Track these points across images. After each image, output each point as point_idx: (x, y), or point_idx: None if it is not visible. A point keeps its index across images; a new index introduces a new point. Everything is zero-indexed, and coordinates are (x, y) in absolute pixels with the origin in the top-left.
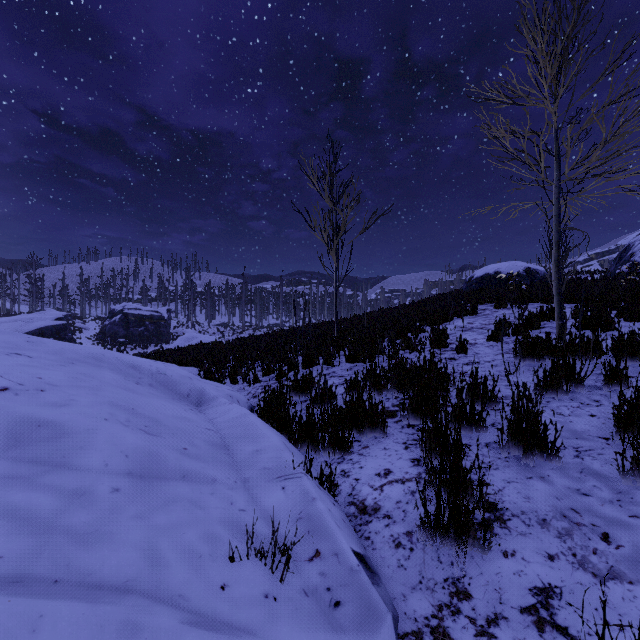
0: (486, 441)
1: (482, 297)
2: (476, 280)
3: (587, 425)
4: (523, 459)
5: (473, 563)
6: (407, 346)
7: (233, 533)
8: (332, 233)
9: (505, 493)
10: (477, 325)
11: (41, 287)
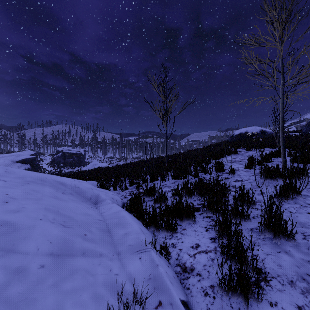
0: (250, 227)
1: (239, 145)
2: (235, 136)
3: (307, 219)
4: (274, 240)
5: (252, 309)
6: (203, 170)
7: (110, 292)
8: (164, 113)
9: (266, 262)
10: (238, 159)
11: (24, 139)
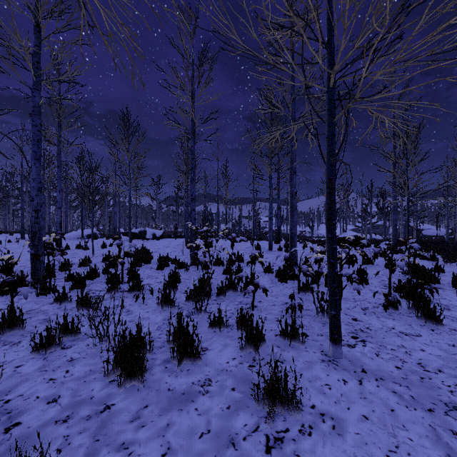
0: None
1: None
2: None
3: None
4: None
5: None
6: None
7: None
8: None
9: None
10: None
11: None
